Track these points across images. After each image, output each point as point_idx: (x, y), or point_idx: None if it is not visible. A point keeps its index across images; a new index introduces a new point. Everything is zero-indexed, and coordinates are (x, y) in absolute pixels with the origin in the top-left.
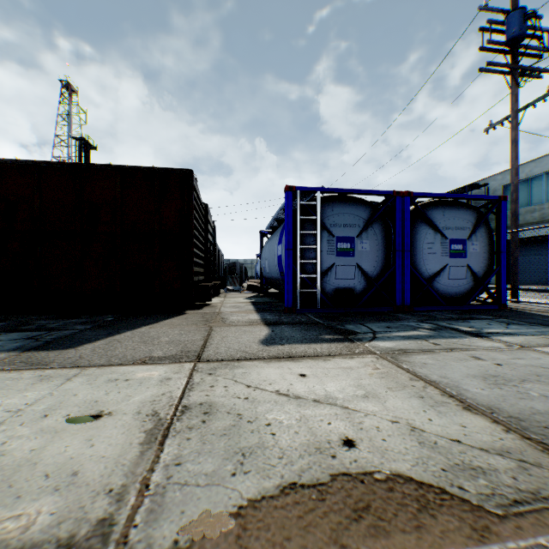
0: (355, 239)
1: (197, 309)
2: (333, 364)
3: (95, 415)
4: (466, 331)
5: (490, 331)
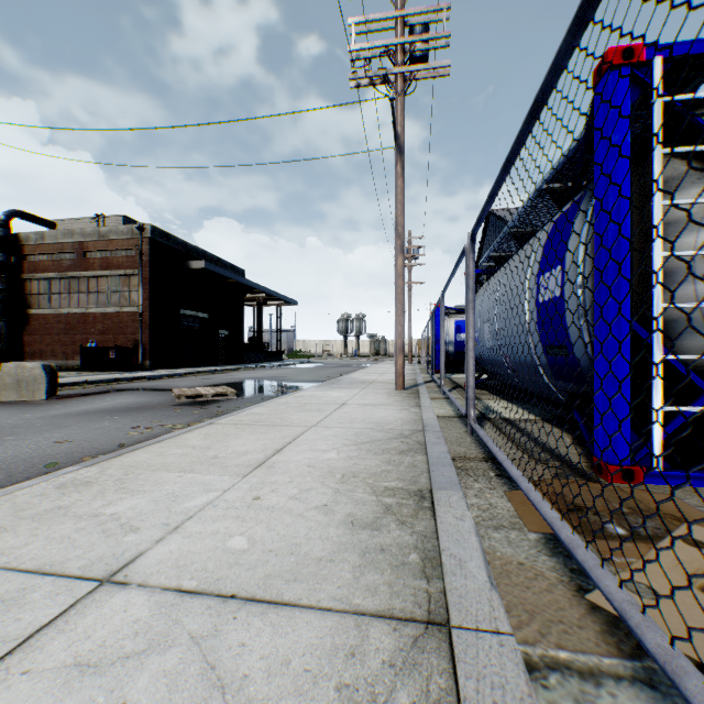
0: None
1: None
2: None
3: None
4: None
5: None
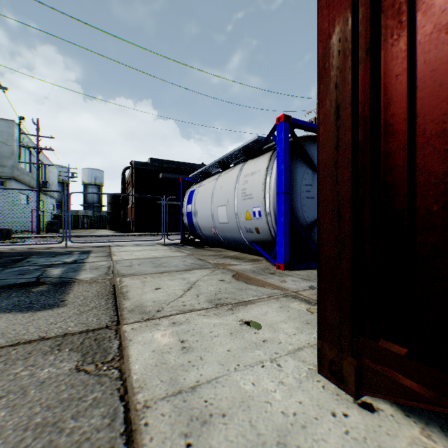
0: None
1: None
2: (135, 284)
3: (247, 324)
4: (66, 263)
5: (71, 260)
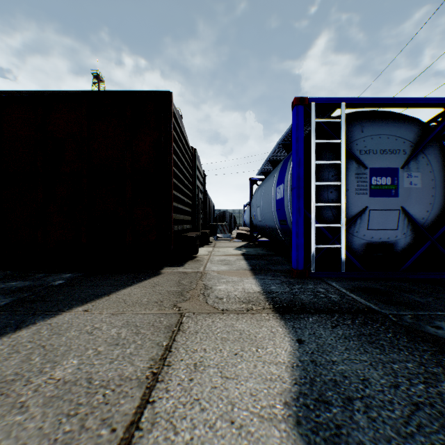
0: (398, 171)
1: (178, 265)
2: None
3: None
4: None
5: None
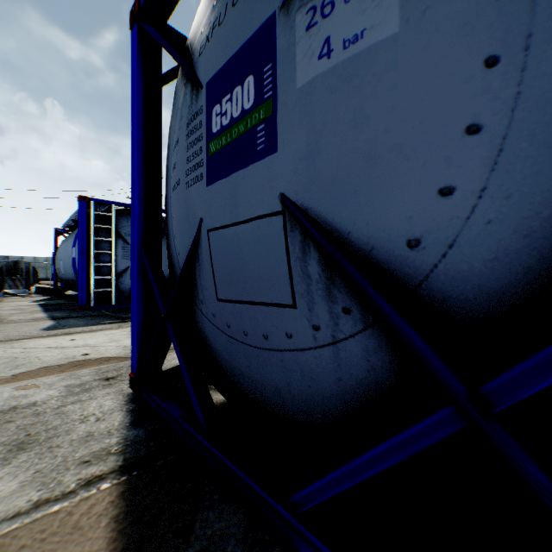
0: None
1: None
2: (101, 333)
3: None
4: None
5: None
